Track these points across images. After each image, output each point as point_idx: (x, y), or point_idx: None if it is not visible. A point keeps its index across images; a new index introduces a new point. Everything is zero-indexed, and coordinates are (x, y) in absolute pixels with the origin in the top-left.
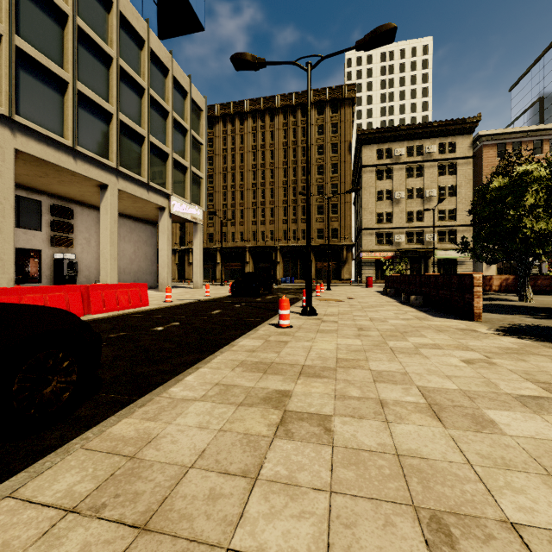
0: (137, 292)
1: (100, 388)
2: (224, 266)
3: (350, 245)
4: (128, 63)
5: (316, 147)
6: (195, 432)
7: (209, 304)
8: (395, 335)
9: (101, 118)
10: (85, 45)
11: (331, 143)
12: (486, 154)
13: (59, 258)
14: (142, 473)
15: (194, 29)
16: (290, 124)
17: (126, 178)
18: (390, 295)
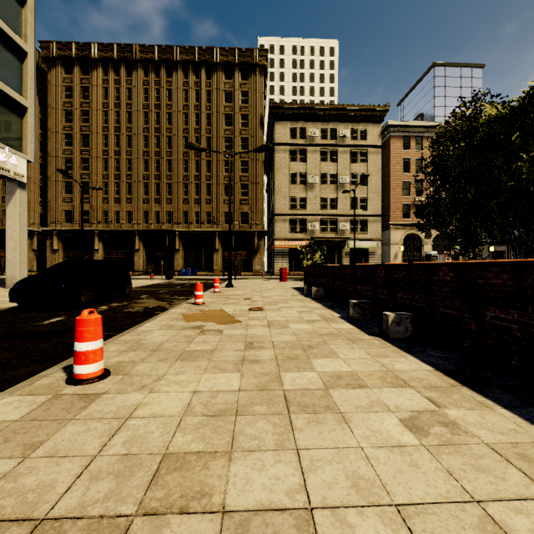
0: None
1: None
2: (105, 254)
3: (262, 232)
4: None
5: (224, 116)
6: None
7: None
8: None
9: None
10: None
11: (241, 114)
12: (394, 145)
13: None
14: None
15: None
16: (192, 84)
17: None
18: (317, 297)
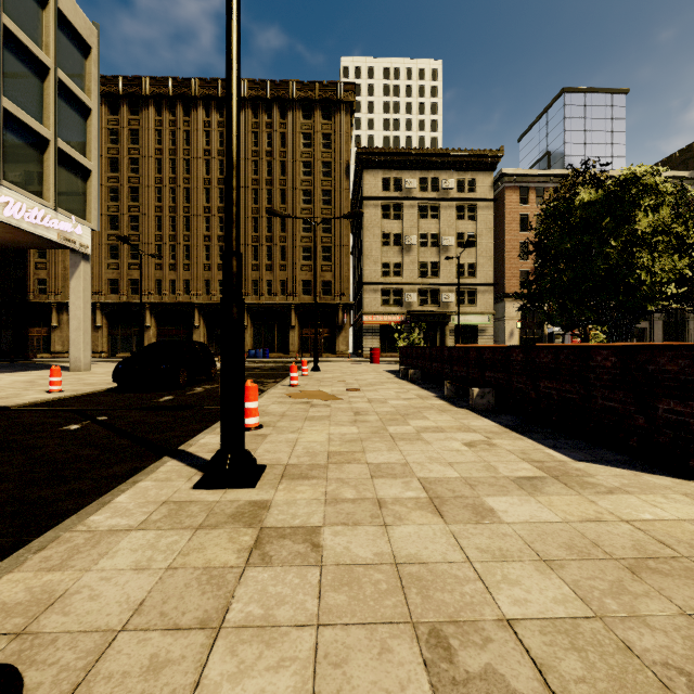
0: None
1: None
2: (158, 331)
3: (348, 305)
4: None
5: (302, 163)
6: None
7: None
8: None
9: None
10: None
11: (322, 161)
12: (509, 198)
13: None
14: None
15: None
16: (263, 126)
17: None
18: (414, 380)
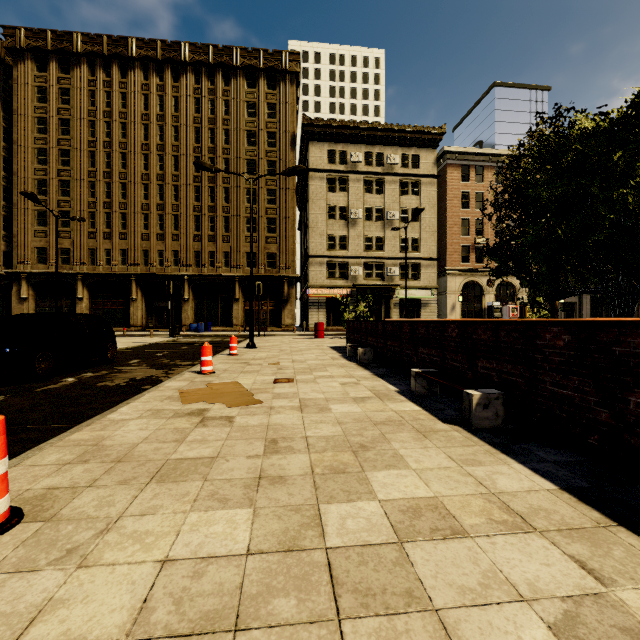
0: None
1: None
2: (92, 304)
3: (293, 277)
4: None
5: (246, 133)
6: None
7: None
8: None
9: None
10: None
11: (267, 131)
12: (451, 176)
13: None
14: None
15: None
16: (205, 92)
17: None
18: (364, 361)
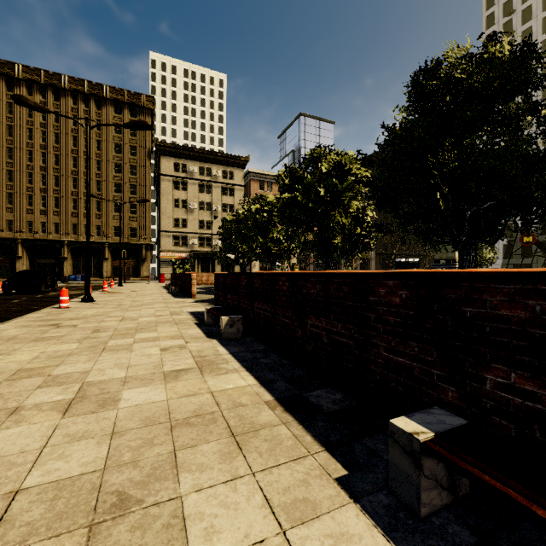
0: None
1: None
2: None
3: (149, 245)
4: None
5: (114, 144)
6: (17, 332)
7: None
8: (138, 306)
9: None
10: None
11: (130, 145)
12: (253, 186)
13: None
14: (0, 337)
15: None
16: (81, 112)
17: None
18: (169, 288)
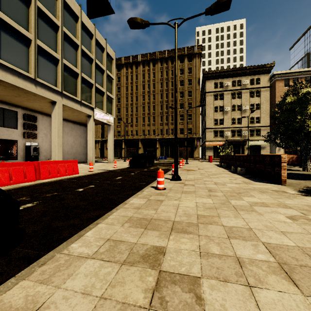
0: (71, 166)
1: (20, 242)
2: (126, 149)
3: (199, 137)
4: (69, 30)
5: (179, 81)
6: (78, 300)
7: (115, 172)
8: (233, 195)
9: (52, 62)
10: (42, 18)
11: (188, 79)
12: (278, 85)
13: (28, 145)
14: None
15: (109, 13)
16: (164, 68)
17: (67, 97)
18: (223, 167)
